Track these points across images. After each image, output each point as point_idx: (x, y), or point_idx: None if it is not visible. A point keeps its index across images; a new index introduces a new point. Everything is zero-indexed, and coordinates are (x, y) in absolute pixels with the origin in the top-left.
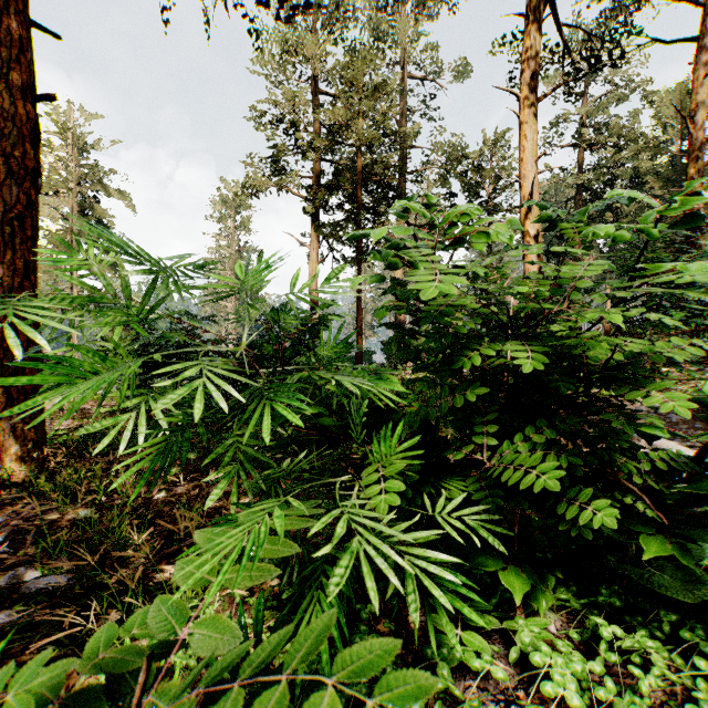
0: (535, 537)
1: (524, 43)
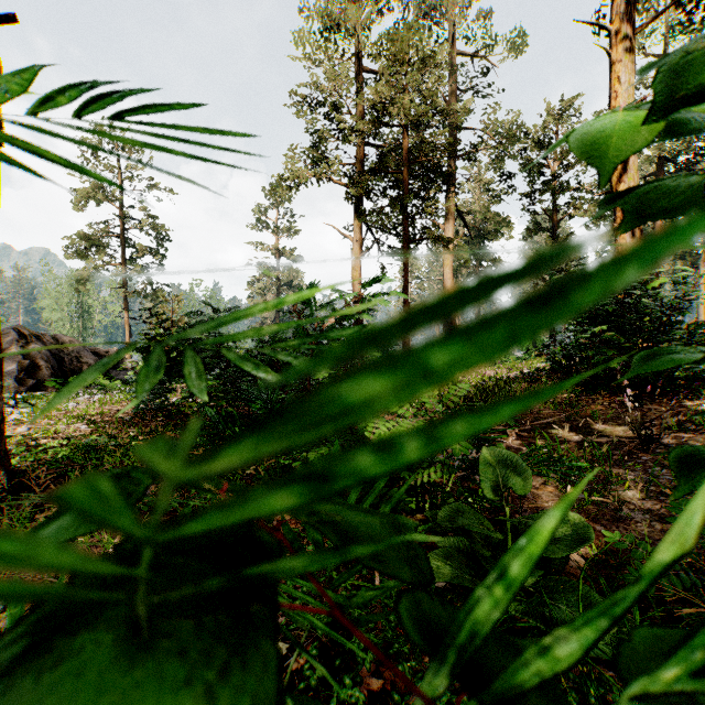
0: None
1: None
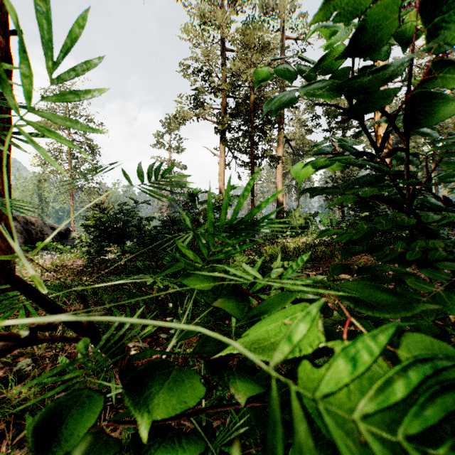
0: None
1: None
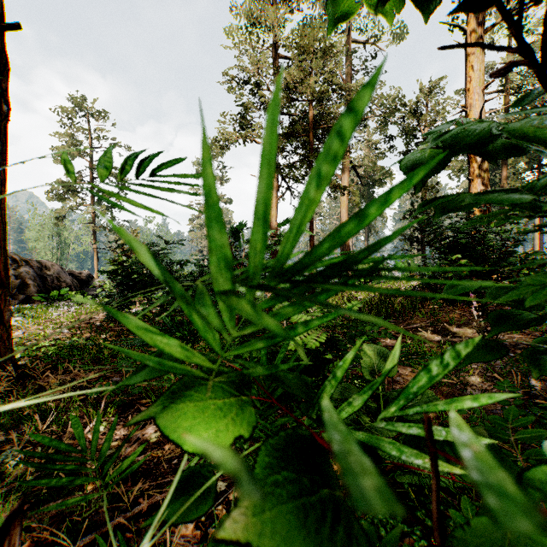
0: None
1: None
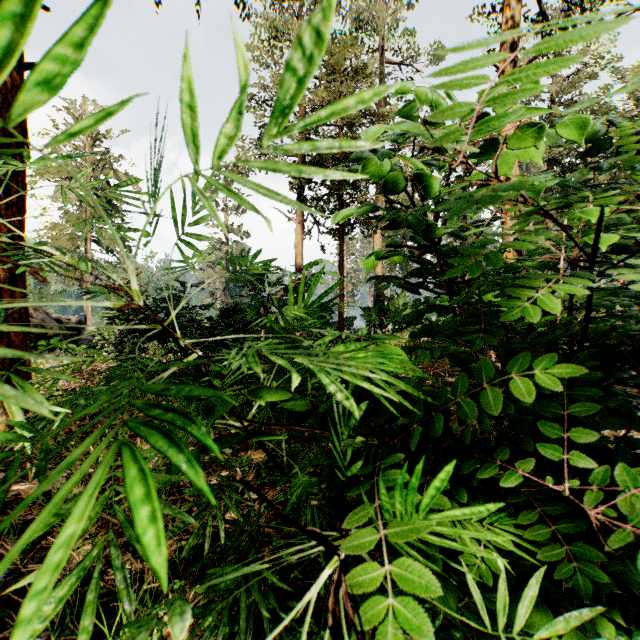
0: None
1: (503, 15)
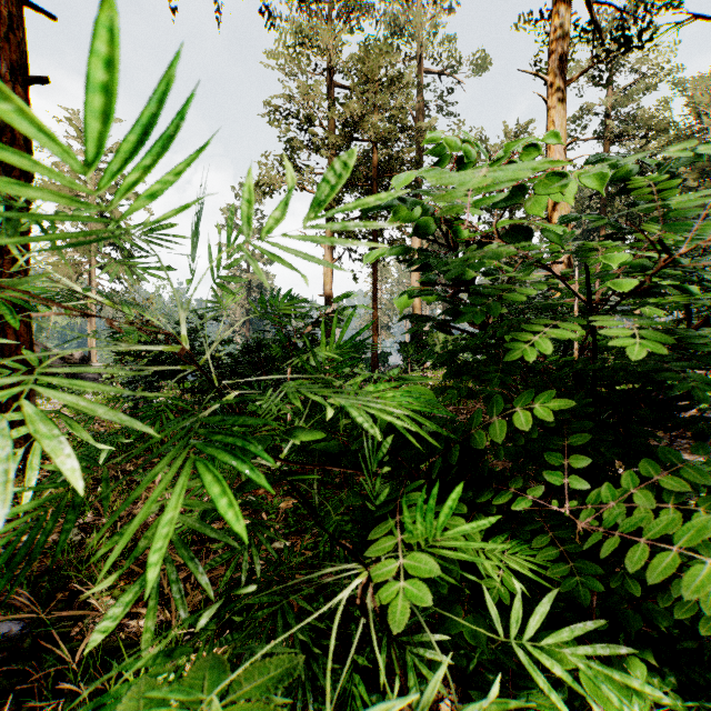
0: (625, 613)
1: (552, 23)
